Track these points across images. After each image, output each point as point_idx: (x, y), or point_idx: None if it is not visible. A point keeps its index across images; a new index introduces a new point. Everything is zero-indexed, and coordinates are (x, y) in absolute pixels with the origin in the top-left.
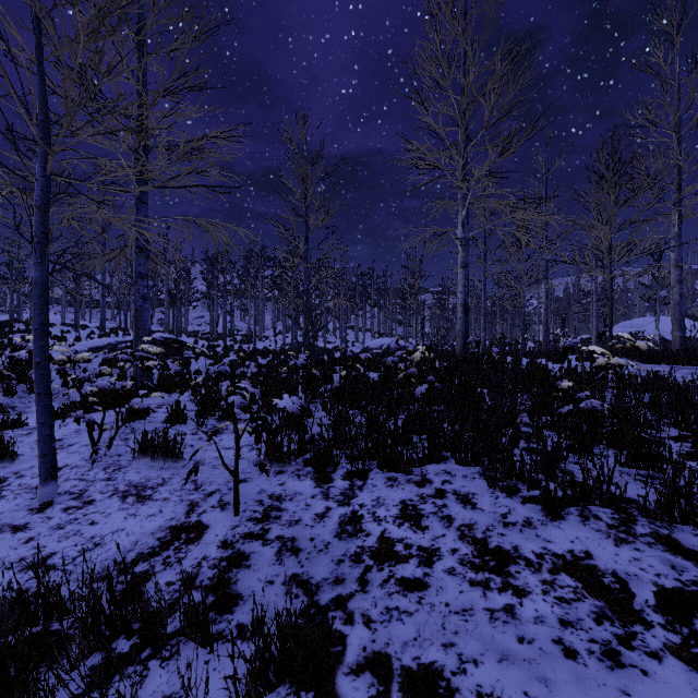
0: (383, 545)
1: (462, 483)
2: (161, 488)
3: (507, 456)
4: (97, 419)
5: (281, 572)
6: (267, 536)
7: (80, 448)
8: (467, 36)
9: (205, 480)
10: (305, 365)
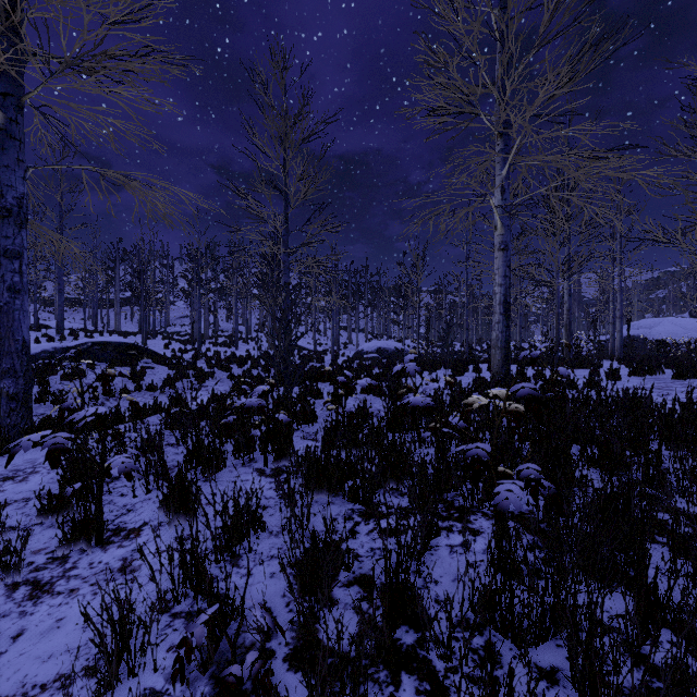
0: None
1: None
2: None
3: None
4: None
5: None
6: None
7: None
8: None
9: None
10: (262, 409)
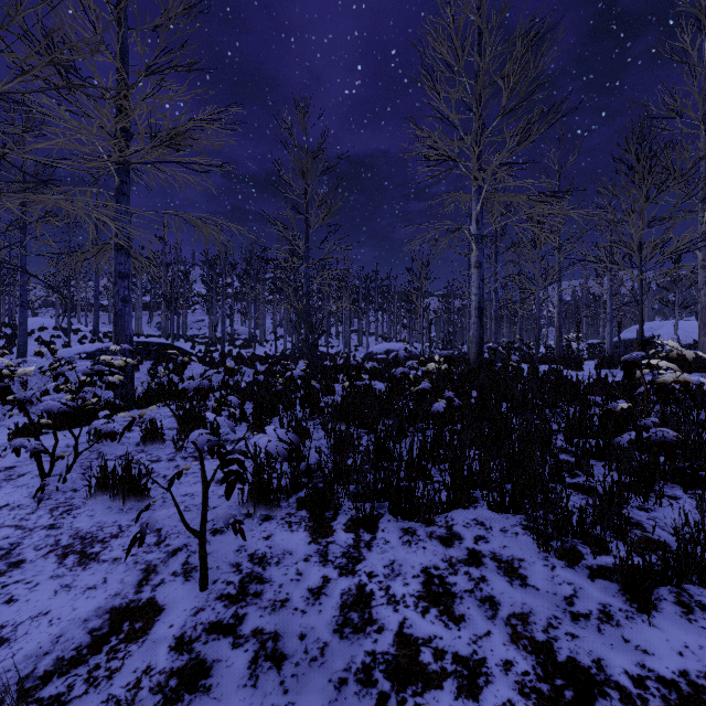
0: (403, 651)
1: (502, 542)
2: (114, 541)
3: (561, 506)
4: (62, 440)
5: (255, 702)
6: (241, 628)
7: (30, 480)
8: (483, 10)
9: (172, 529)
10: (303, 377)
